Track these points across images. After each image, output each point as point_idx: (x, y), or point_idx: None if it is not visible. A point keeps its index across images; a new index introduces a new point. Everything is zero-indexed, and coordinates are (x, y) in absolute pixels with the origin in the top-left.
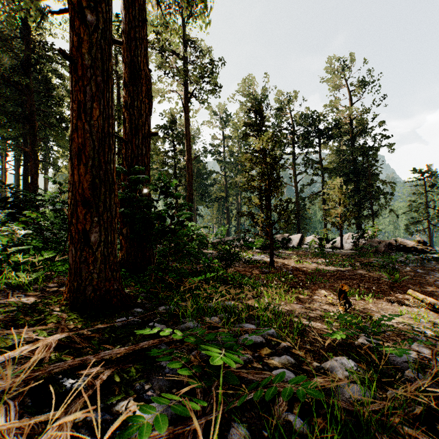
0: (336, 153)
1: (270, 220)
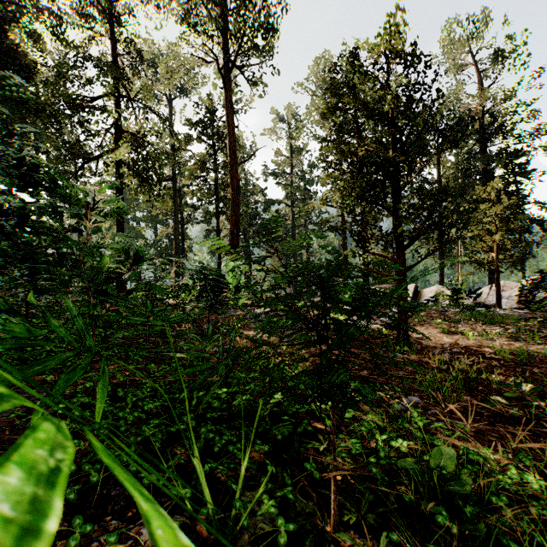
0: (456, 168)
1: (400, 235)
